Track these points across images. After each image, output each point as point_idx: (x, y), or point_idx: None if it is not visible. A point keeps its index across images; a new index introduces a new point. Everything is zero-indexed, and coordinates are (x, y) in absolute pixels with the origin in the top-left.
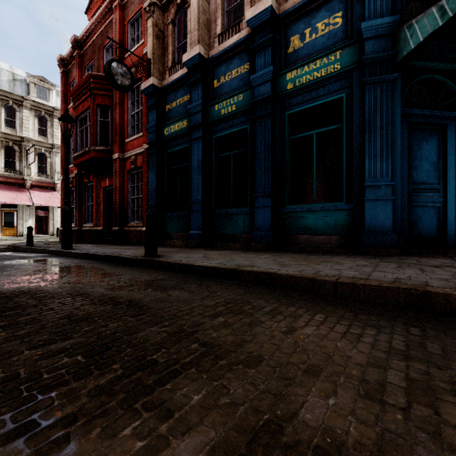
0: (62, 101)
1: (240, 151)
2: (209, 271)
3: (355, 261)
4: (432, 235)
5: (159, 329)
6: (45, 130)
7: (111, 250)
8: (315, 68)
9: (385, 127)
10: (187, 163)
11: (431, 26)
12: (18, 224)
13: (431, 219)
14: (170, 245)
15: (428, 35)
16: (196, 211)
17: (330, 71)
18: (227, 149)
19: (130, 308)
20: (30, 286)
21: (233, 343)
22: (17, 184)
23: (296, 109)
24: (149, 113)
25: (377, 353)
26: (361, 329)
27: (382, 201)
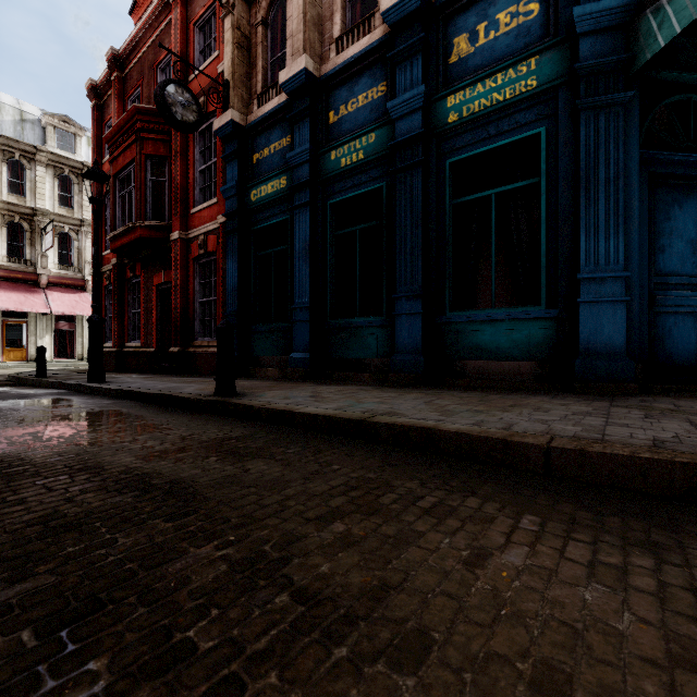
0: (94, 152)
1: (371, 225)
2: (319, 423)
3: (567, 404)
4: (689, 361)
5: (215, 552)
6: (71, 198)
7: (164, 384)
8: (494, 86)
9: (614, 182)
10: (287, 245)
11: (696, 6)
12: (29, 343)
13: (687, 335)
14: (260, 376)
15: (685, 27)
16: (300, 321)
17: (520, 91)
18: (350, 223)
19: (168, 500)
20: (6, 451)
21: (363, 593)
22: (27, 281)
23: (463, 155)
24: (227, 167)
25: (681, 625)
26: (621, 554)
27: (609, 304)
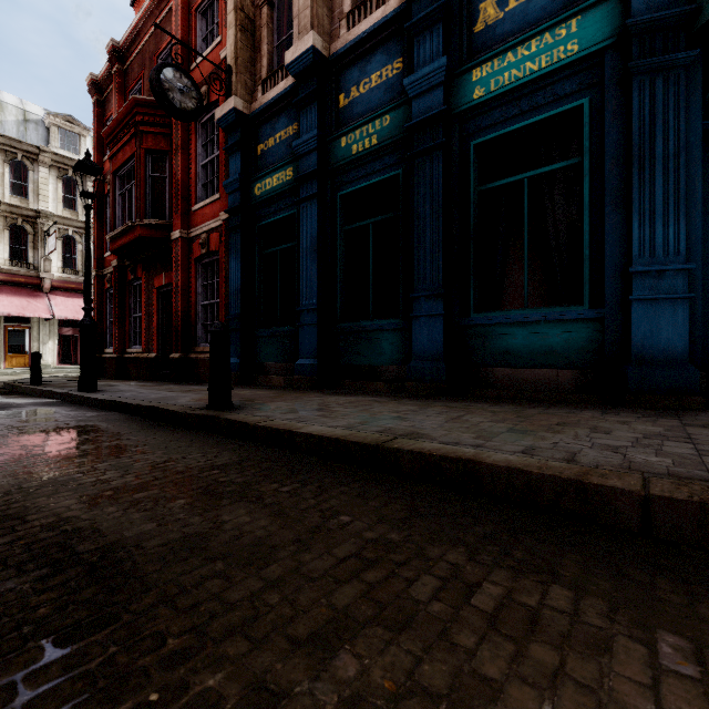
0: (95, 149)
1: (386, 217)
2: (325, 447)
3: (627, 423)
4: None
5: None
6: (75, 200)
7: (159, 393)
8: (527, 54)
9: (674, 157)
10: (293, 242)
11: None
12: (32, 349)
13: None
14: (264, 384)
15: None
16: (308, 325)
17: (559, 58)
18: (363, 217)
19: (83, 589)
20: None
21: None
22: (29, 285)
23: (491, 134)
24: (230, 159)
25: None
26: None
27: (668, 302)
